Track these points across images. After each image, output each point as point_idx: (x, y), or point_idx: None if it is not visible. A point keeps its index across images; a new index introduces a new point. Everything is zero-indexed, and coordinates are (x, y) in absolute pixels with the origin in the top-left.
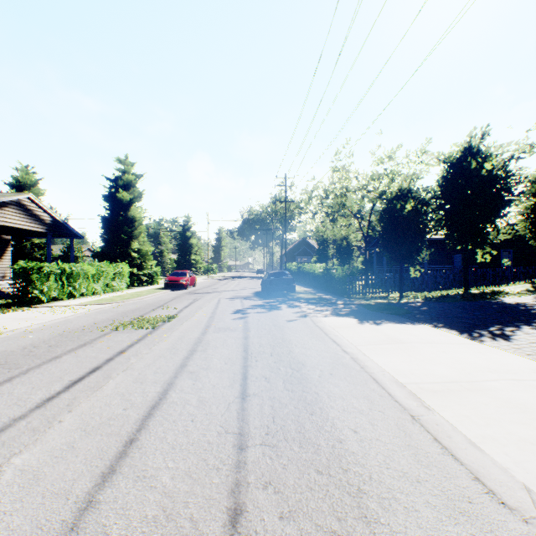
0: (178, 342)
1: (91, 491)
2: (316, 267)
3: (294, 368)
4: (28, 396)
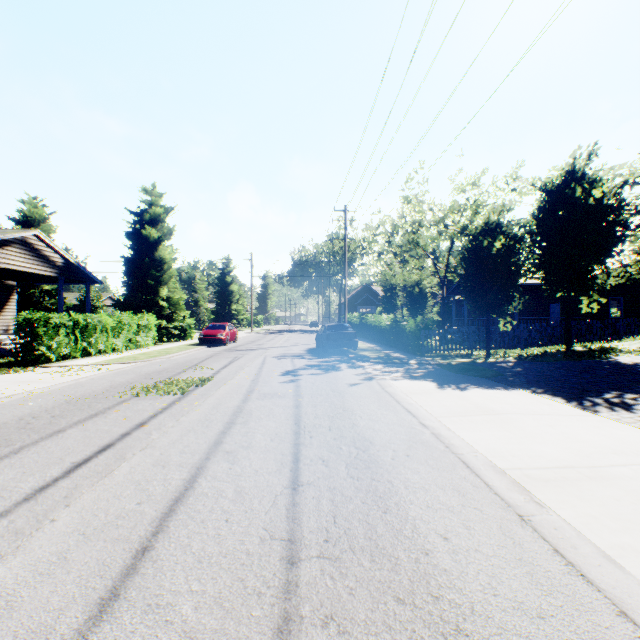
0: (213, 412)
1: (82, 628)
2: (383, 319)
3: (359, 448)
4: (16, 484)
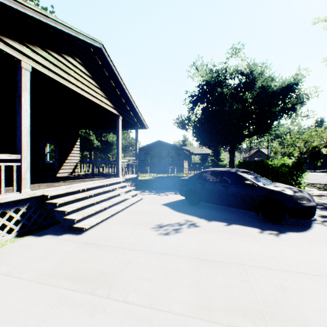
0: None
1: None
2: None
3: None
4: None
